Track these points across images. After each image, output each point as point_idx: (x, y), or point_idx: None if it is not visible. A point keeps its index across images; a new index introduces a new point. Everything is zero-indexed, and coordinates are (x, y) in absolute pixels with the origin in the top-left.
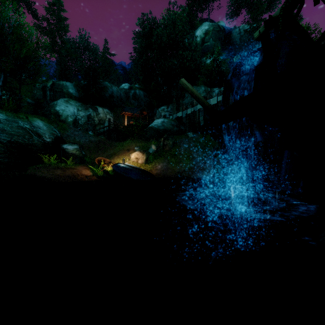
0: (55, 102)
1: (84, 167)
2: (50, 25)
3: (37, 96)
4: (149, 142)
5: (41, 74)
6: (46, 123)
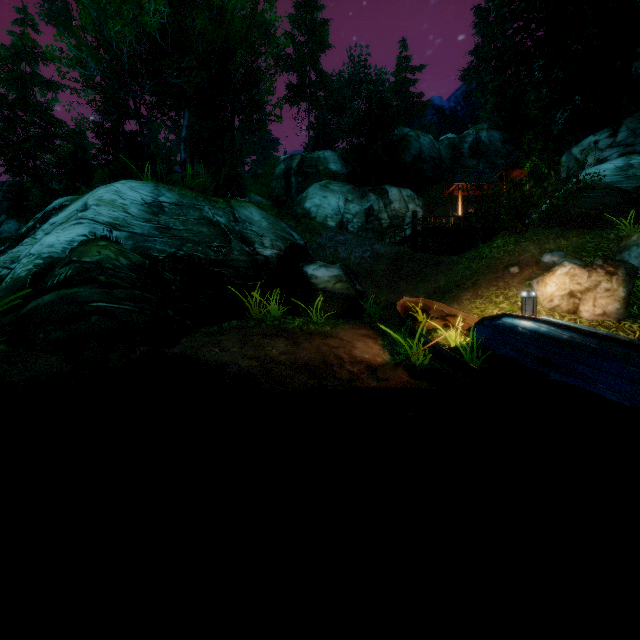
0: (304, 194)
1: (361, 332)
2: (296, 47)
3: (277, 191)
4: (603, 233)
5: (264, 102)
6: (270, 215)
